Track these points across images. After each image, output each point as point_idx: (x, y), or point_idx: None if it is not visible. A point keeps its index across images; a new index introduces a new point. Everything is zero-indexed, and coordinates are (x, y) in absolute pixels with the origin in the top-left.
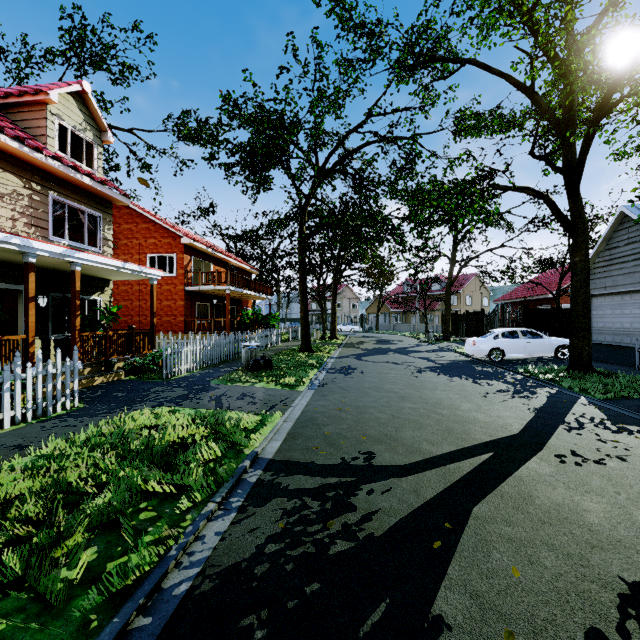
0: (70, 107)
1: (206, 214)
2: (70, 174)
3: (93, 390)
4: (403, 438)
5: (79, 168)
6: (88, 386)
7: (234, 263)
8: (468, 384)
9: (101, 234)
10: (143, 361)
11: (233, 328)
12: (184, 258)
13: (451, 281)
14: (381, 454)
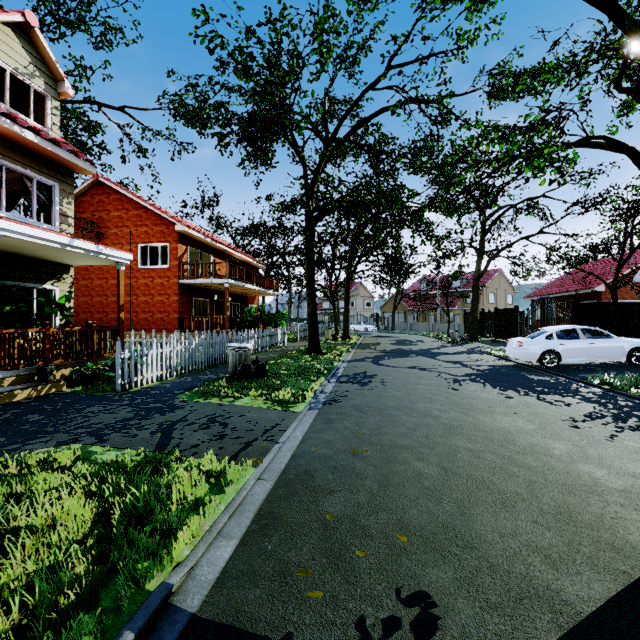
0: (9, 43)
1: (210, 205)
2: (3, 124)
3: (2, 410)
4: (483, 539)
5: (20, 120)
6: (2, 403)
7: (238, 256)
8: (535, 403)
9: (57, 208)
10: (97, 367)
11: (234, 326)
12: (178, 248)
13: (479, 274)
14: (450, 606)
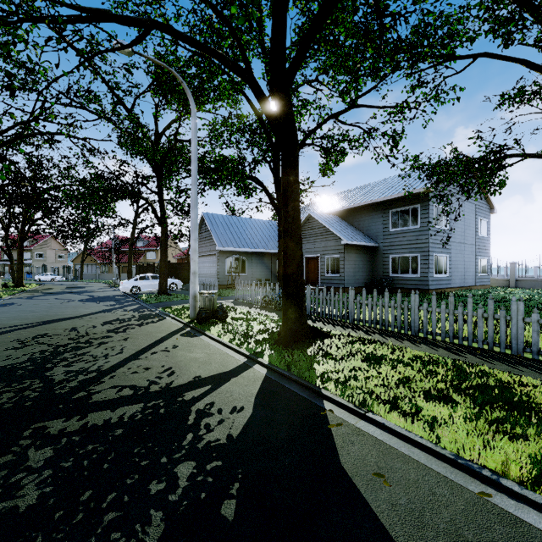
0: None
1: None
2: None
3: None
4: (8, 323)
5: None
6: None
7: None
8: (91, 304)
9: None
10: None
11: None
12: None
13: (133, 242)
14: None
